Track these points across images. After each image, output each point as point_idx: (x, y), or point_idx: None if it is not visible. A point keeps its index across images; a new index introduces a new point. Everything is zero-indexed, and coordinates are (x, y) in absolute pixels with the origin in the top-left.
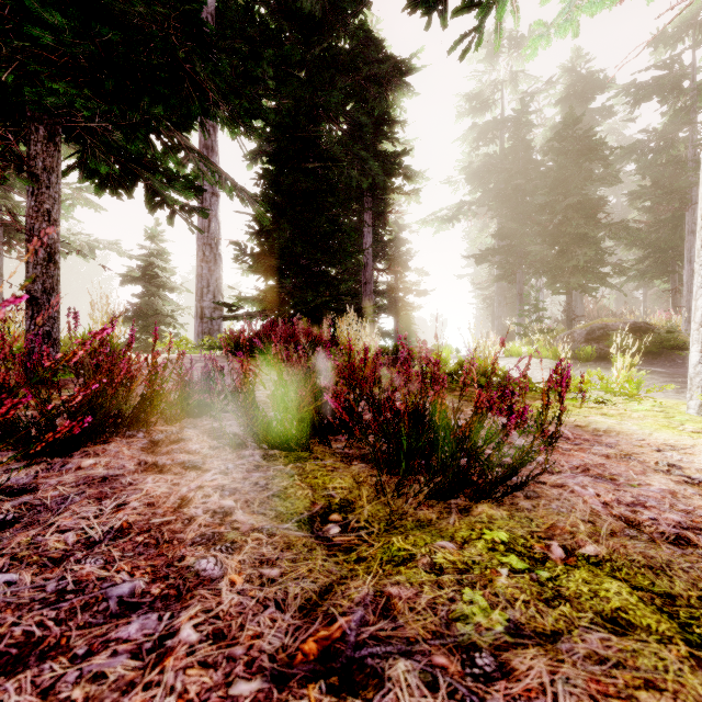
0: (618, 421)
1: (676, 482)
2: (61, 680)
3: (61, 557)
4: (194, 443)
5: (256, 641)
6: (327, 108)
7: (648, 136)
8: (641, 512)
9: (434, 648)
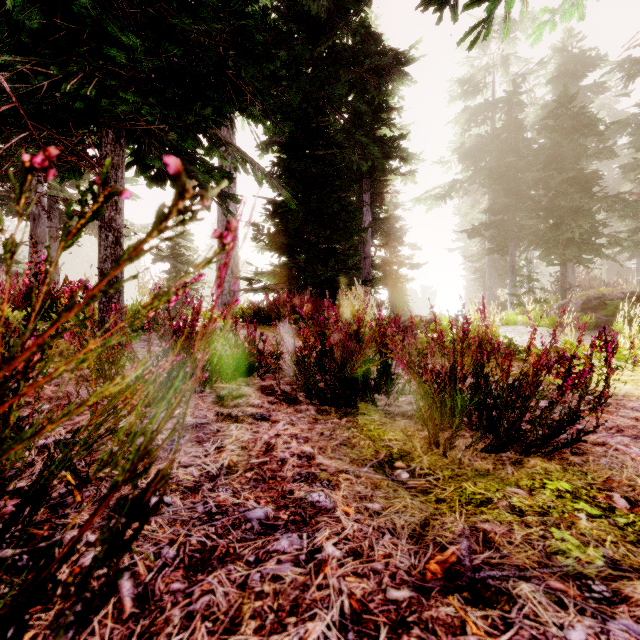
0: (634, 387)
1: None
2: (250, 578)
3: (194, 487)
4: (254, 399)
5: (389, 559)
6: (332, 99)
7: None
8: None
9: (546, 575)
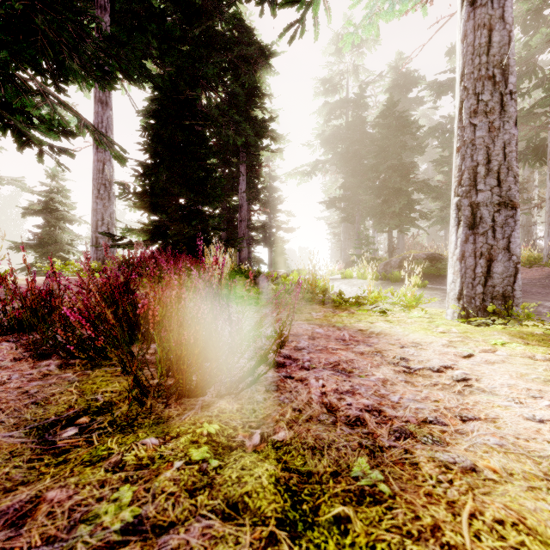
0: (391, 326)
1: (396, 372)
2: None
3: None
4: None
5: None
6: (205, 77)
7: (446, 120)
8: (344, 400)
9: None
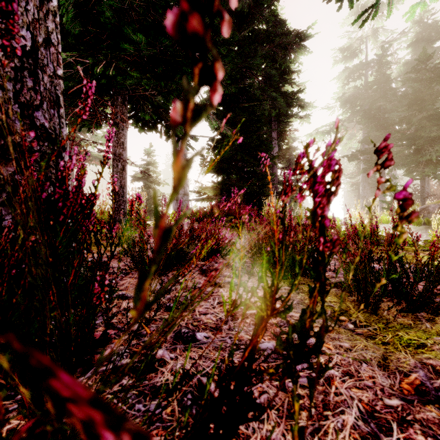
0: None
1: None
2: (286, 386)
3: (216, 327)
4: (226, 272)
5: (373, 379)
6: (252, 68)
7: None
8: None
9: None
